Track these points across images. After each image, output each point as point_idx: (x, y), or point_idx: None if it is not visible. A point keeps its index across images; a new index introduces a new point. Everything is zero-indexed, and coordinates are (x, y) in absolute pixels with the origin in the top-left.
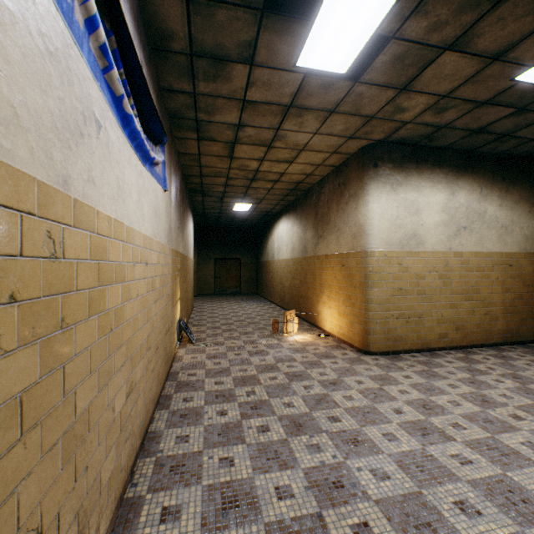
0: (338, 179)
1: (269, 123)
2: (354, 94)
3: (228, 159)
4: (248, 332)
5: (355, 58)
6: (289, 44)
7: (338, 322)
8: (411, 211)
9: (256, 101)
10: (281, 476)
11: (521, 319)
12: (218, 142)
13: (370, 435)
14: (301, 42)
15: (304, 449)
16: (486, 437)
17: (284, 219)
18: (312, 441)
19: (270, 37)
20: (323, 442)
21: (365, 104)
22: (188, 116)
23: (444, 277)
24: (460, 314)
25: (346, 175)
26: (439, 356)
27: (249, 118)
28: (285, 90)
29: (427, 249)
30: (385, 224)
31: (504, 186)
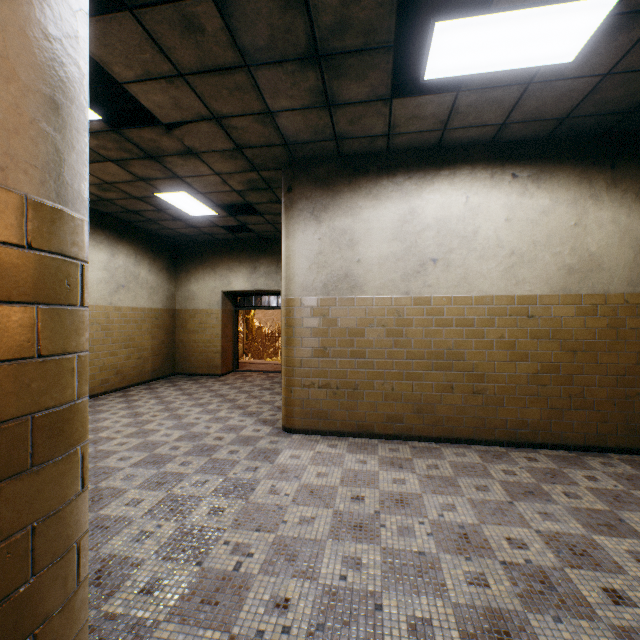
0: None
1: None
2: None
3: None
4: None
5: None
6: None
7: None
8: None
9: None
10: None
11: (165, 359)
12: None
13: None
14: None
15: None
16: (137, 430)
17: None
18: None
19: None
20: None
21: None
22: None
23: (107, 329)
24: (121, 361)
25: None
26: (103, 399)
27: None
28: None
29: (91, 302)
30: None
31: (153, 256)
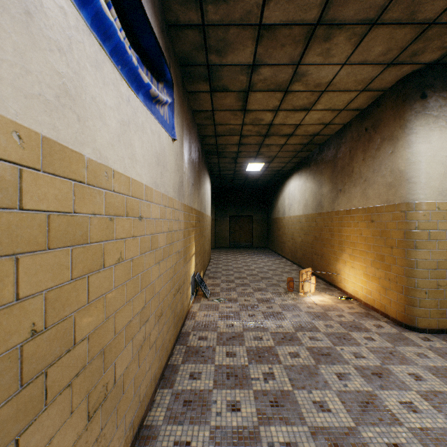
0: (364, 124)
1: (288, 57)
2: None
3: (241, 113)
4: (261, 288)
5: None
6: None
7: (364, 285)
8: None
9: (274, 24)
10: None
11: None
12: (230, 92)
13: None
14: None
15: None
16: None
17: (295, 176)
18: None
19: None
20: None
21: (427, 0)
22: (199, 61)
23: None
24: None
25: (377, 116)
26: None
27: (265, 52)
28: None
29: None
30: (437, 169)
31: None
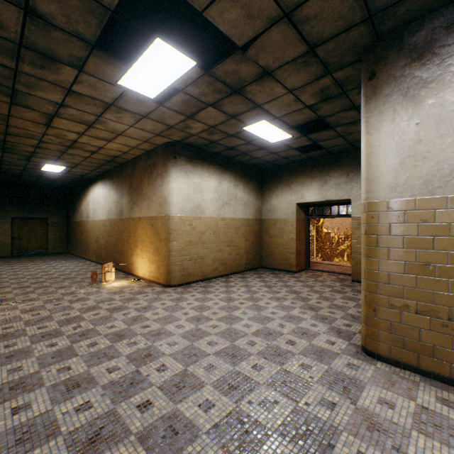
0: (149, 161)
1: (92, 111)
2: (160, 111)
3: (44, 126)
4: (65, 286)
5: (160, 93)
6: (113, 70)
7: (149, 268)
8: (198, 190)
9: (82, 93)
10: (110, 363)
11: (254, 256)
12: (35, 111)
13: (169, 328)
14: (123, 72)
15: (126, 346)
16: (227, 314)
17: (100, 184)
18: (131, 341)
19: (99, 61)
20: (139, 339)
21: (167, 119)
22: (4, 83)
23: (216, 233)
24: (225, 255)
25: (155, 159)
26: (213, 282)
27: (73, 102)
28: (108, 94)
29: (207, 215)
30: (181, 198)
31: (246, 180)
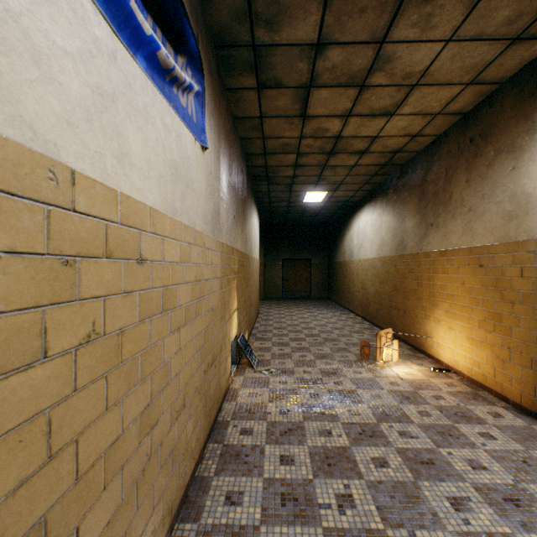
0: (469, 132)
1: (369, 30)
2: None
3: (299, 121)
4: (324, 354)
5: None
6: None
7: (469, 353)
8: None
9: None
10: None
11: None
12: (285, 88)
13: None
14: None
15: None
16: None
17: (367, 208)
18: None
19: None
20: None
21: None
22: (241, 39)
23: None
24: None
25: (489, 120)
26: None
27: (336, 22)
28: None
29: None
30: None
31: None
